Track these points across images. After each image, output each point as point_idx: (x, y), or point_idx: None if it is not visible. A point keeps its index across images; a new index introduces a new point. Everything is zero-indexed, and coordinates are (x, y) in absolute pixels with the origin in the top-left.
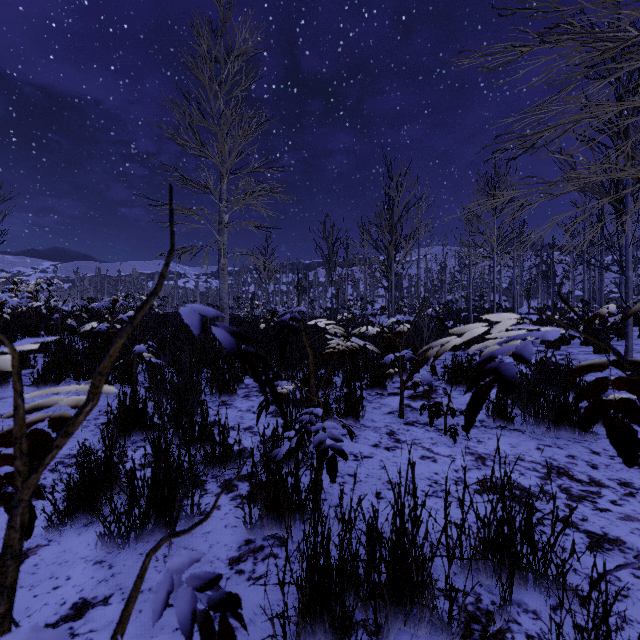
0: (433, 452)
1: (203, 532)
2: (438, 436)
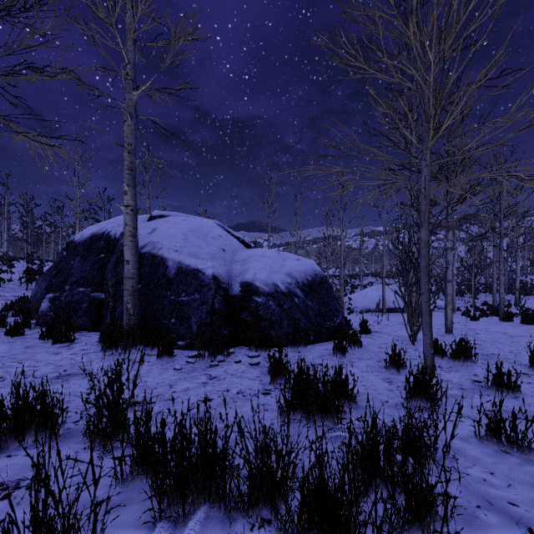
0: None
1: None
2: None
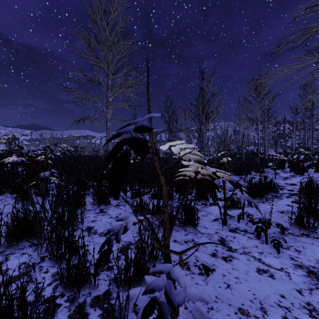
0: (265, 264)
1: None
2: (261, 244)
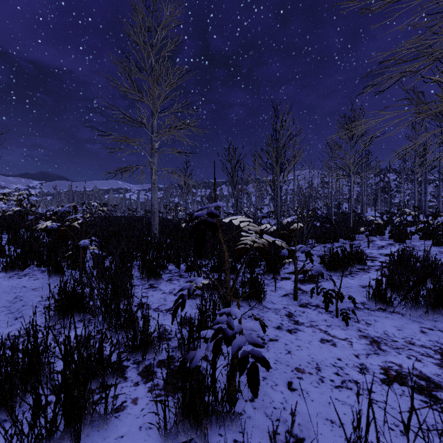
0: (330, 335)
1: (116, 436)
2: (330, 318)
